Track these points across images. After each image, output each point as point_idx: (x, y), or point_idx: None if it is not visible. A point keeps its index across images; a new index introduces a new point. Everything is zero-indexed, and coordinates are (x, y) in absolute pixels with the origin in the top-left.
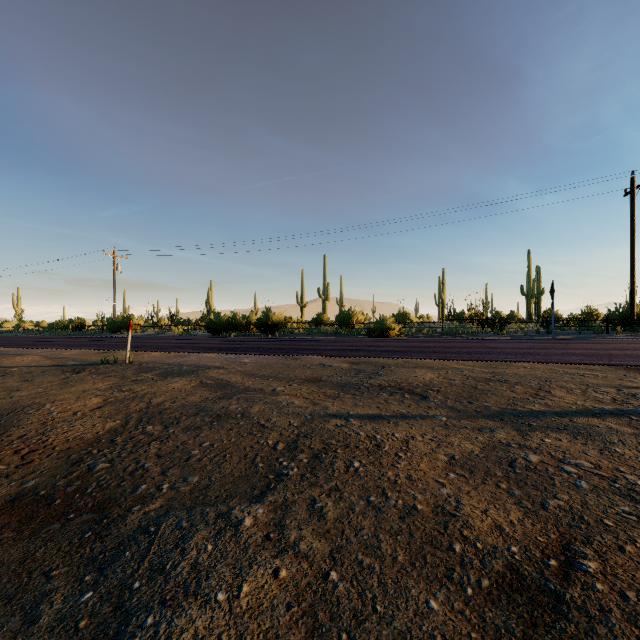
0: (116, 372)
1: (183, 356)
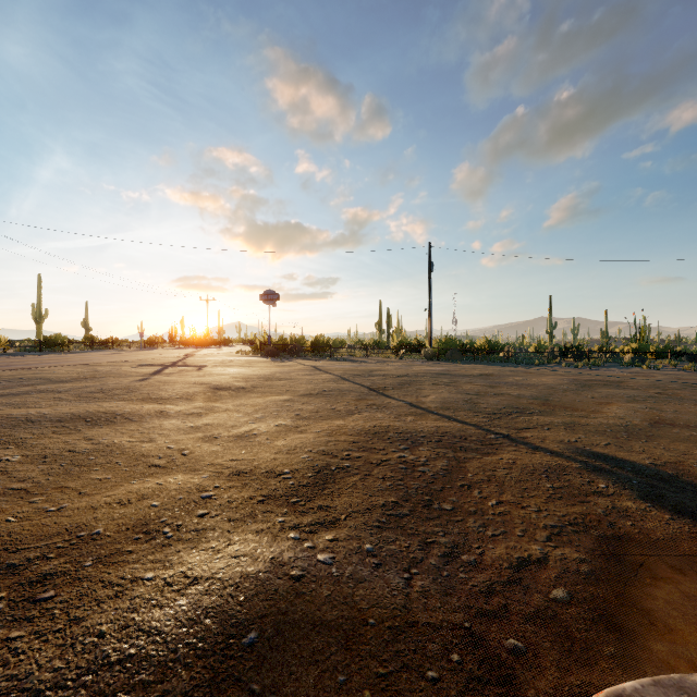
0: None
1: None
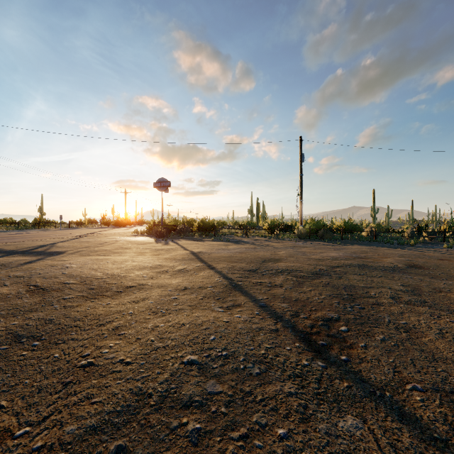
0: None
1: None
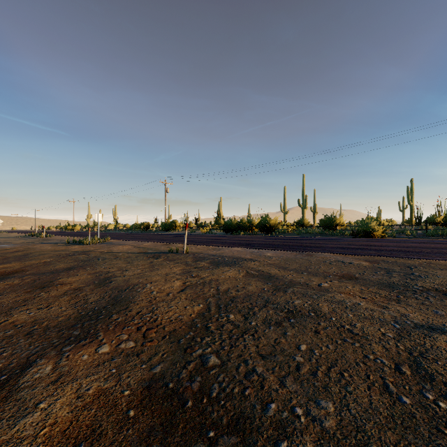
0: (180, 260)
1: (218, 249)
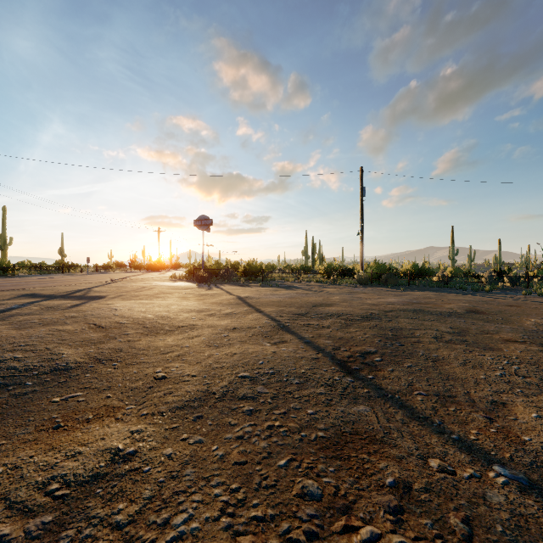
0: None
1: None
